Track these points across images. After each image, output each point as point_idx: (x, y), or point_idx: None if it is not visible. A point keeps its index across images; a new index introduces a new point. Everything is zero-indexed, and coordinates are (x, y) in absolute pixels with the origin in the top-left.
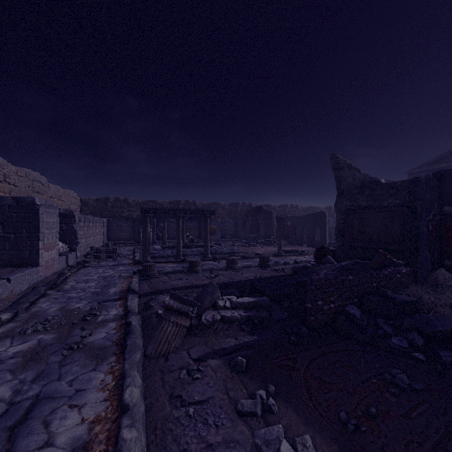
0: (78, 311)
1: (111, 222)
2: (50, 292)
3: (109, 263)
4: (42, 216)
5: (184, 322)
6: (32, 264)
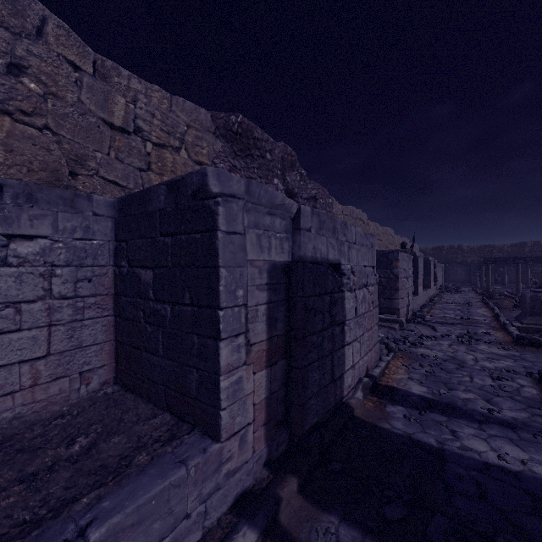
0: (461, 303)
1: (447, 267)
2: (441, 298)
3: (459, 294)
4: (431, 265)
5: (512, 301)
6: (427, 287)
